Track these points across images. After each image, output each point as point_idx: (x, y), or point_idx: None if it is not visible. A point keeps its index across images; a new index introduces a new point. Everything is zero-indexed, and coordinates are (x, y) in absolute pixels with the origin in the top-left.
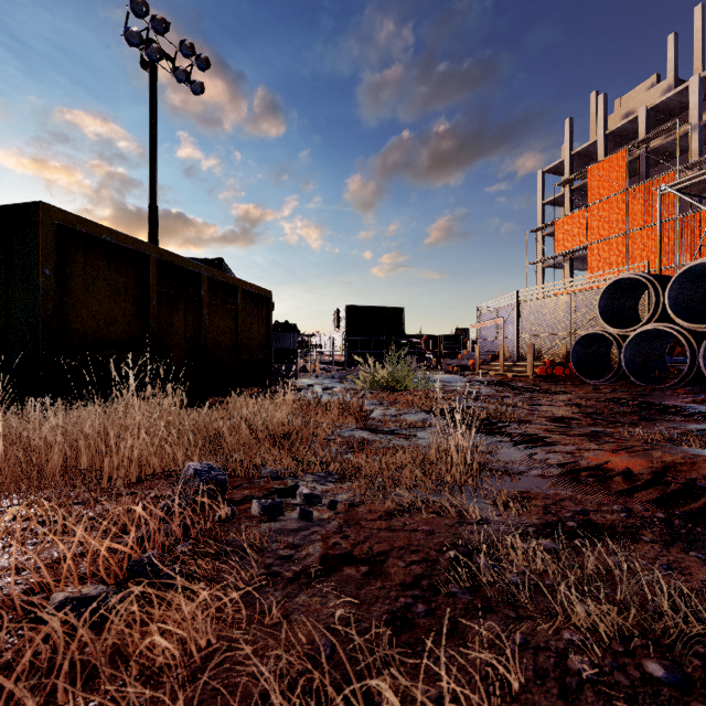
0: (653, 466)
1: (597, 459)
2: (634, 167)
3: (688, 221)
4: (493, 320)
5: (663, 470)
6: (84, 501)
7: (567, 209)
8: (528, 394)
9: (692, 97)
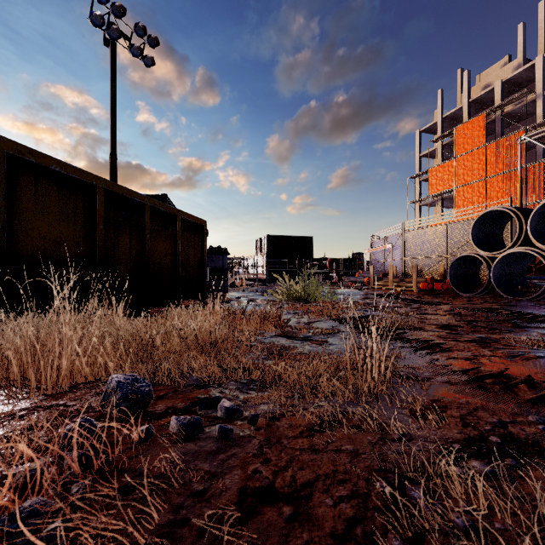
0: None
1: (496, 365)
2: (491, 127)
3: (534, 169)
4: (384, 246)
5: None
6: (0, 417)
7: (439, 160)
8: (416, 305)
9: (537, 72)
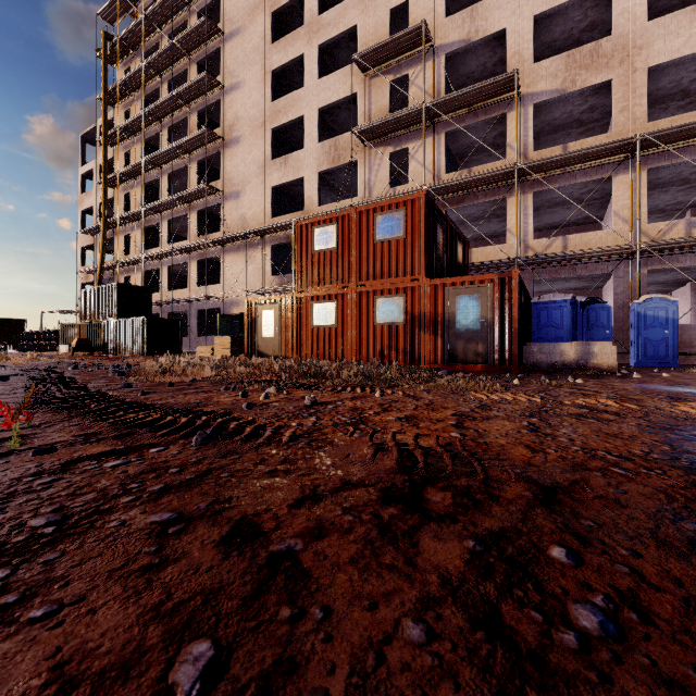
0: None
1: None
2: None
3: None
4: None
5: None
6: None
7: None
8: None
9: None
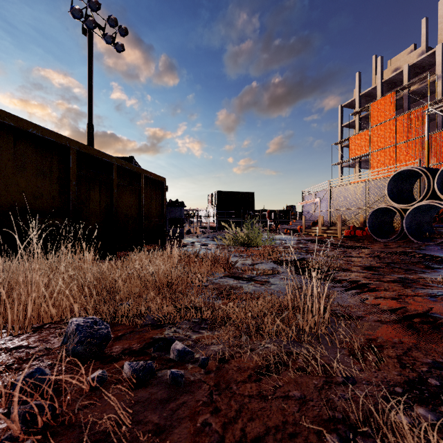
0: None
1: (420, 305)
2: (400, 103)
3: (435, 137)
4: (313, 199)
5: None
6: None
7: (357, 129)
8: (341, 249)
9: (437, 58)
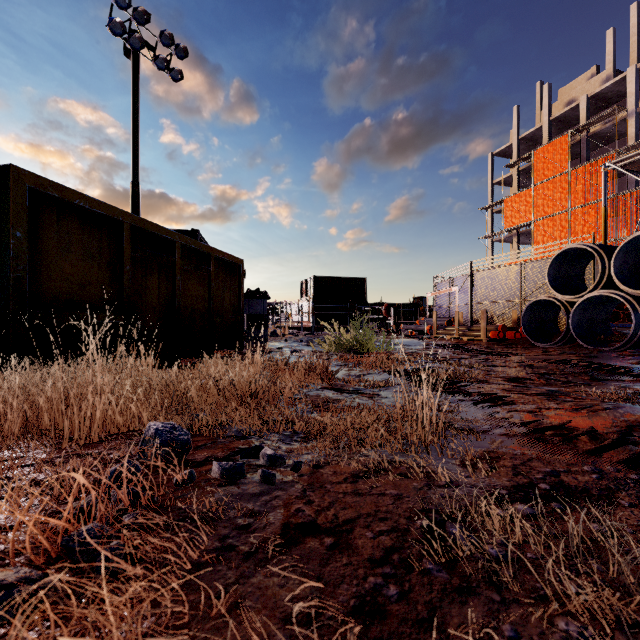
0: (617, 425)
1: (559, 418)
2: (576, 150)
3: (626, 199)
4: (448, 288)
5: (628, 429)
6: (38, 463)
7: (515, 188)
8: (483, 356)
9: (629, 86)
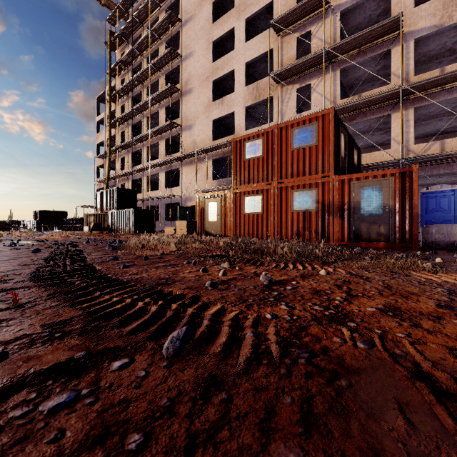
0: None
1: None
2: None
3: None
4: None
5: None
6: None
7: None
8: None
9: None
